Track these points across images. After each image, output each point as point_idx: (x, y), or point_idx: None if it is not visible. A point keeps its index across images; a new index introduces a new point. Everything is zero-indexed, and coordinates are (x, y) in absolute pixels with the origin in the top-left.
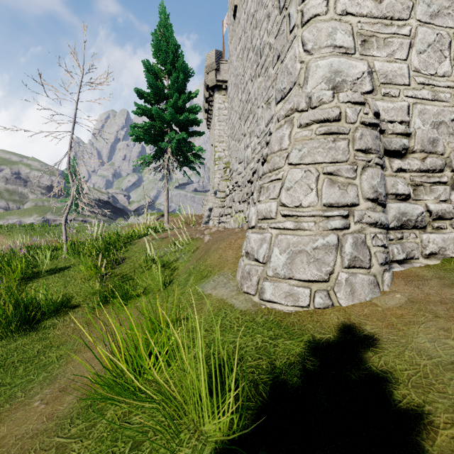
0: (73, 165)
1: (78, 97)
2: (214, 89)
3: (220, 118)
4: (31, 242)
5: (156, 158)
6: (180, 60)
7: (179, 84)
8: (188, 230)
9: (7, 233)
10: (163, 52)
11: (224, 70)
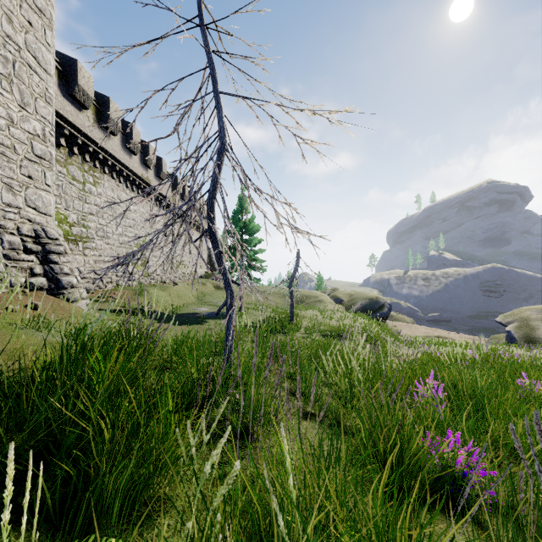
0: None
1: None
2: None
3: None
4: None
5: None
6: None
7: None
8: None
9: None
10: None
11: None
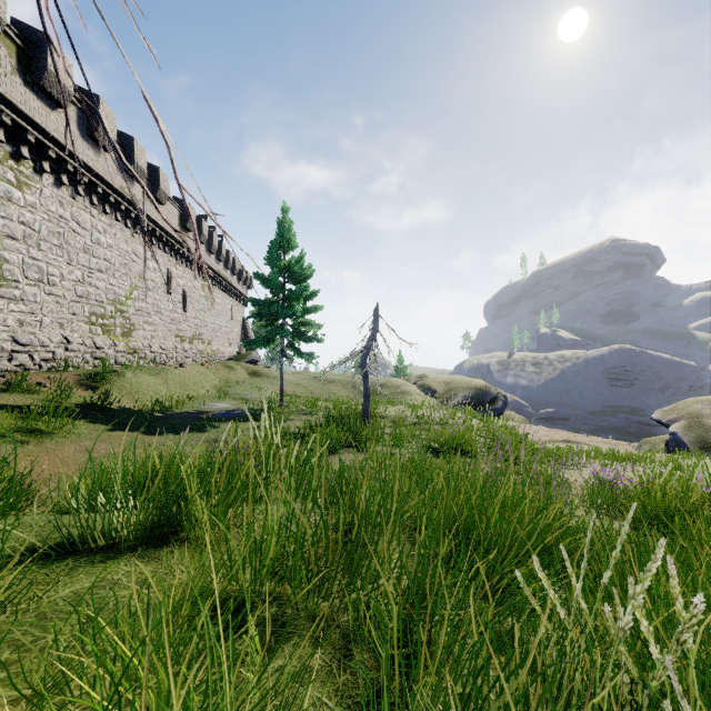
0: None
1: None
2: None
3: None
4: None
5: None
6: None
7: None
8: None
9: None
10: None
11: None
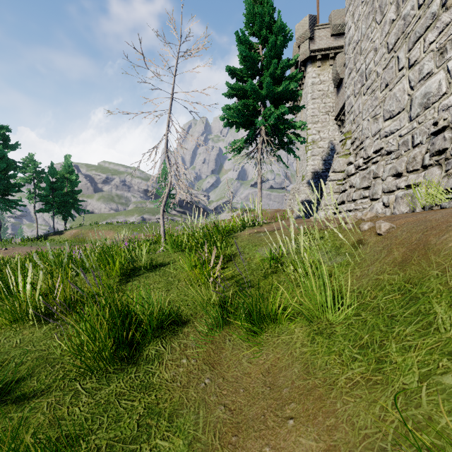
0: (164, 169)
1: (175, 70)
2: (306, 62)
3: (314, 95)
4: (132, 236)
5: (248, 142)
6: (278, 21)
7: (277, 50)
8: (298, 222)
9: (115, 229)
10: (258, 17)
11: (319, 37)
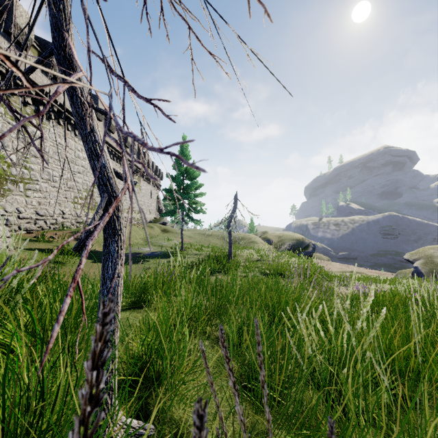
0: None
1: None
2: None
3: None
4: None
5: None
6: None
7: None
8: None
9: None
10: None
11: None
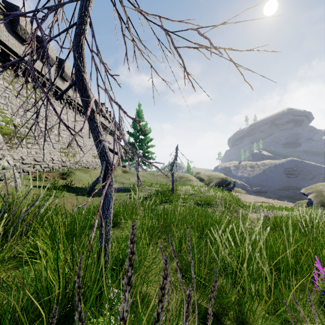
0: None
1: None
2: None
3: None
4: None
5: None
6: None
7: None
8: None
9: None
10: None
11: None
